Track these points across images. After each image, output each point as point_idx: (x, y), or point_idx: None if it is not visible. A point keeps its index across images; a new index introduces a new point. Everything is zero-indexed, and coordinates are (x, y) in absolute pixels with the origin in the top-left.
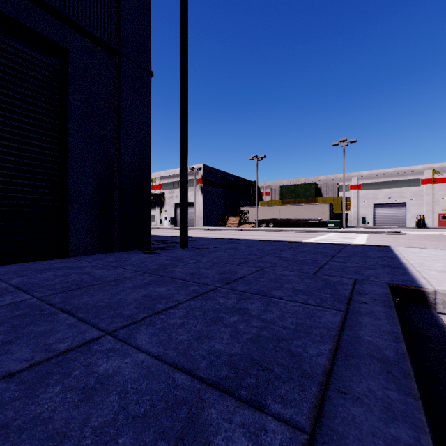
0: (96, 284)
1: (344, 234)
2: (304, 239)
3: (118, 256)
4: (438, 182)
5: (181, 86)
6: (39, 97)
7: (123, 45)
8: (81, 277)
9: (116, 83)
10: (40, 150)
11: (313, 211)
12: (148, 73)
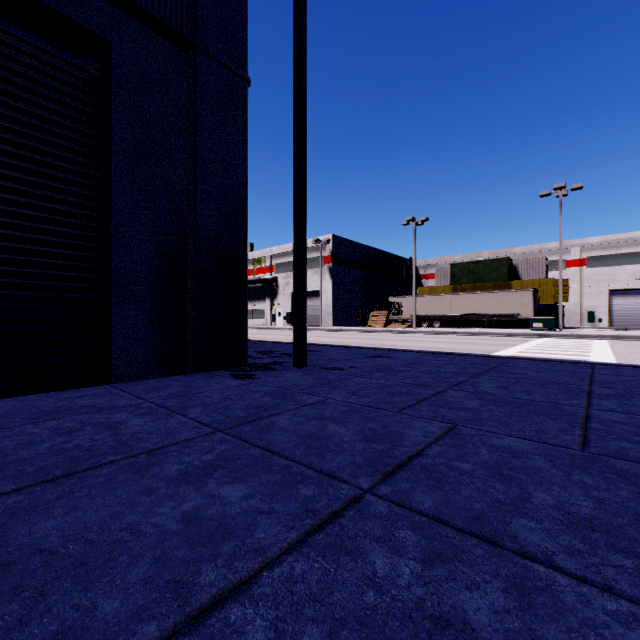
0: (108, 463)
1: (564, 340)
2: (499, 349)
3: (189, 382)
4: None
5: (295, 97)
6: (66, 123)
7: (201, 33)
8: (94, 438)
9: (189, 97)
10: (68, 208)
11: (505, 302)
12: (243, 80)
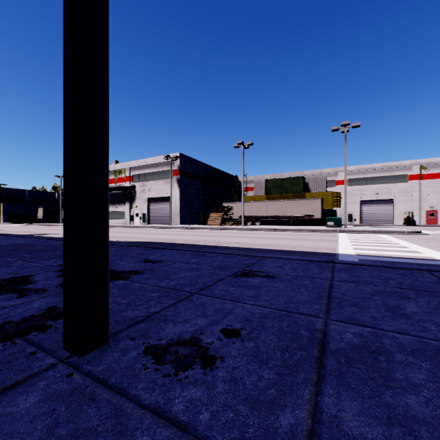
0: None
1: (359, 235)
2: (332, 245)
3: None
4: (426, 178)
5: None
6: None
7: None
8: None
9: None
10: None
11: (303, 207)
12: None
